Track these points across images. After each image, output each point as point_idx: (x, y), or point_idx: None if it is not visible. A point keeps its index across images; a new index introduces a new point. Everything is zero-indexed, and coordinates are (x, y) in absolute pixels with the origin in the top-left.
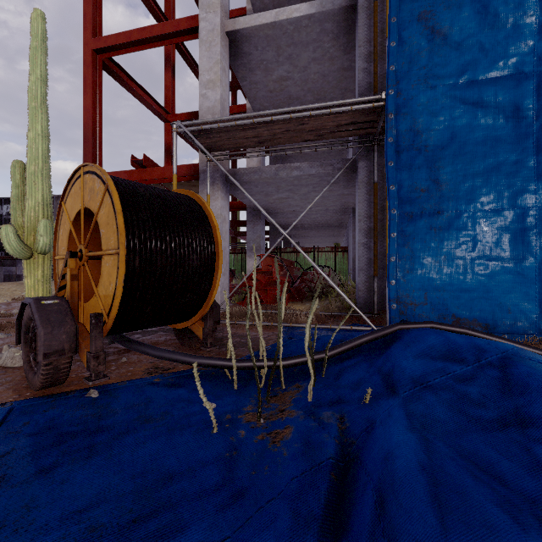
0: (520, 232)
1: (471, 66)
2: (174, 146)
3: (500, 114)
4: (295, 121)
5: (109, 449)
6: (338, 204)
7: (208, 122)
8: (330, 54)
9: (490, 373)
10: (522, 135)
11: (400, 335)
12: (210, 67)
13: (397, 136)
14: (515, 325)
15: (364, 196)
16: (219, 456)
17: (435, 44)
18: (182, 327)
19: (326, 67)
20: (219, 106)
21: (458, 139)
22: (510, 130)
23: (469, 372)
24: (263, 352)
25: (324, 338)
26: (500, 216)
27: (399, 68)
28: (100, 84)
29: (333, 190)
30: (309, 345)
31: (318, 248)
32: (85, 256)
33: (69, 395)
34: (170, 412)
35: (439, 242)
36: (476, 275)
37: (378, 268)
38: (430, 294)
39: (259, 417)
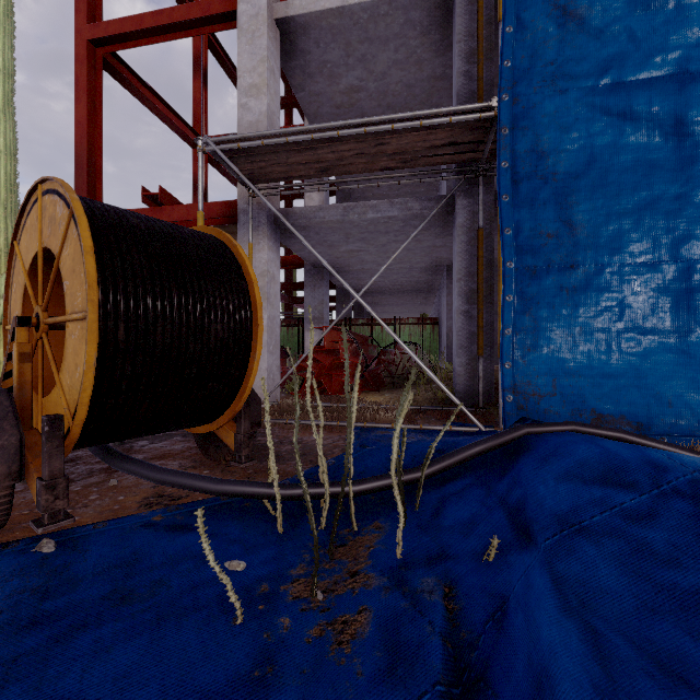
0: (684, 294)
1: (616, 62)
2: (199, 172)
3: (656, 130)
4: (370, 139)
5: (42, 666)
6: (427, 260)
7: (248, 138)
8: (418, 56)
9: (680, 507)
10: (686, 160)
11: (530, 444)
12: (253, 66)
13: (514, 159)
14: (677, 424)
15: (465, 246)
16: (241, 679)
17: (567, 31)
18: (204, 431)
19: (412, 74)
20: (266, 120)
21: (599, 164)
22: (670, 152)
23: (646, 504)
24: (324, 475)
25: (415, 447)
26: (656, 272)
27: (517, 63)
28: (99, 89)
29: (421, 239)
30: (396, 465)
31: (399, 319)
32: (44, 323)
33: (4, 550)
34: (168, 580)
35: (573, 308)
36: (624, 354)
37: (483, 346)
38: (560, 381)
39: (315, 591)
